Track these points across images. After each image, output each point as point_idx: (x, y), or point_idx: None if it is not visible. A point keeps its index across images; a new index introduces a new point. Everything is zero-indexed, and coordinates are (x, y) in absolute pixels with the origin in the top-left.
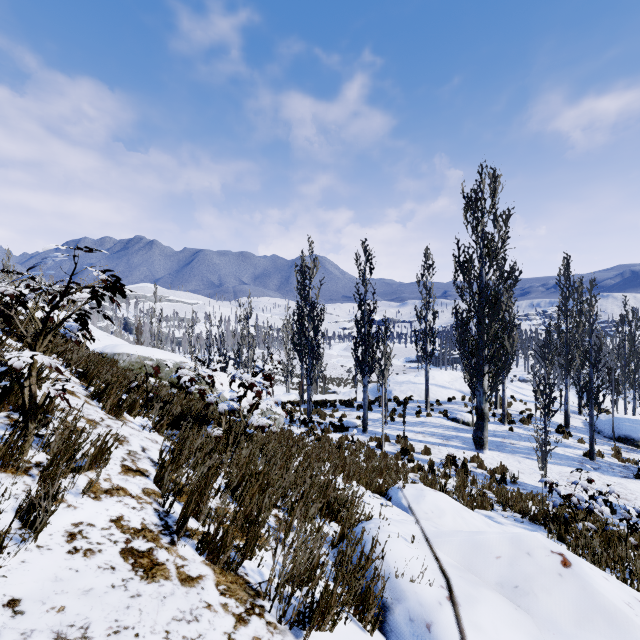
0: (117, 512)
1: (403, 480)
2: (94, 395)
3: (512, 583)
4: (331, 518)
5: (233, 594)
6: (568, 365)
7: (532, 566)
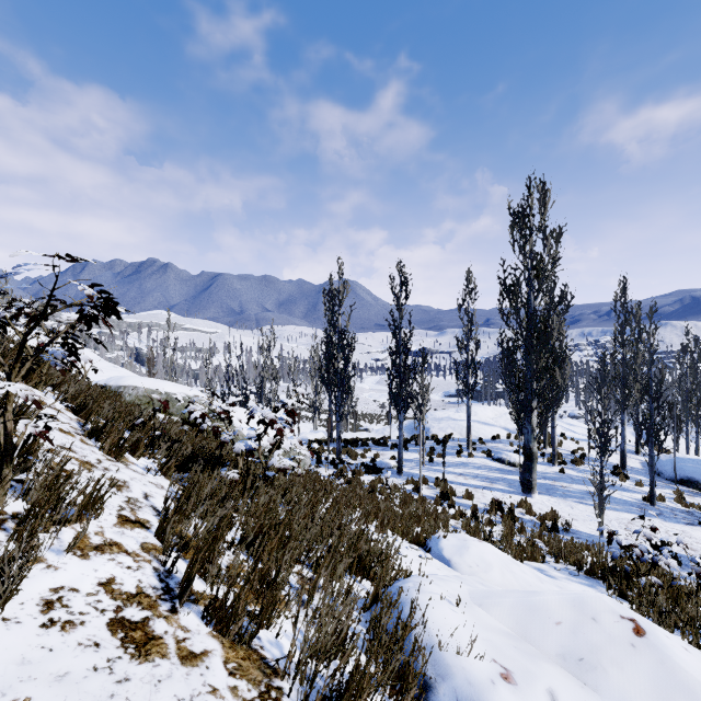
0: (108, 573)
1: (443, 528)
2: (91, 433)
3: (576, 655)
4: (363, 575)
5: (245, 674)
6: (625, 400)
7: (599, 634)
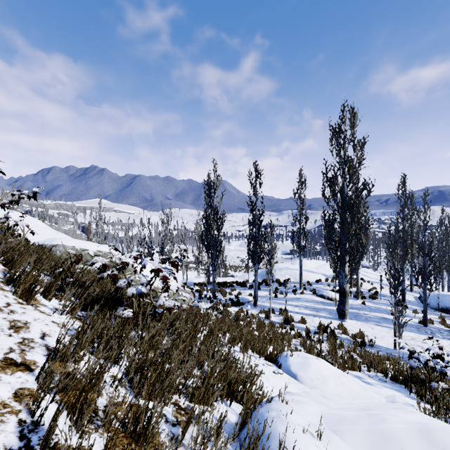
0: None
1: (287, 346)
2: (9, 280)
3: None
4: (231, 399)
5: None
6: (405, 255)
7: None
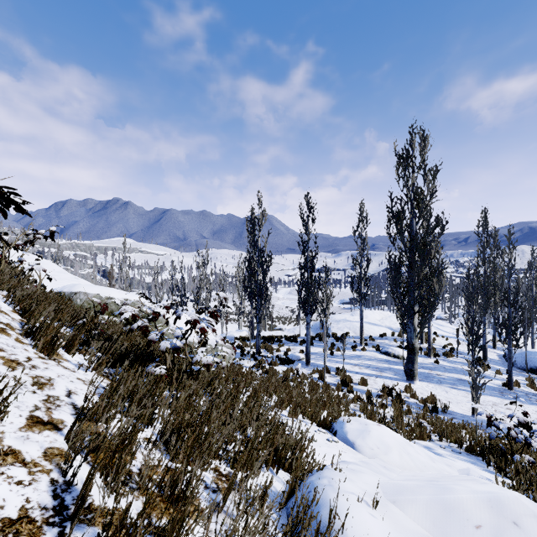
0: None
1: (345, 411)
2: (28, 332)
3: None
4: (278, 467)
5: None
6: (486, 305)
7: None
